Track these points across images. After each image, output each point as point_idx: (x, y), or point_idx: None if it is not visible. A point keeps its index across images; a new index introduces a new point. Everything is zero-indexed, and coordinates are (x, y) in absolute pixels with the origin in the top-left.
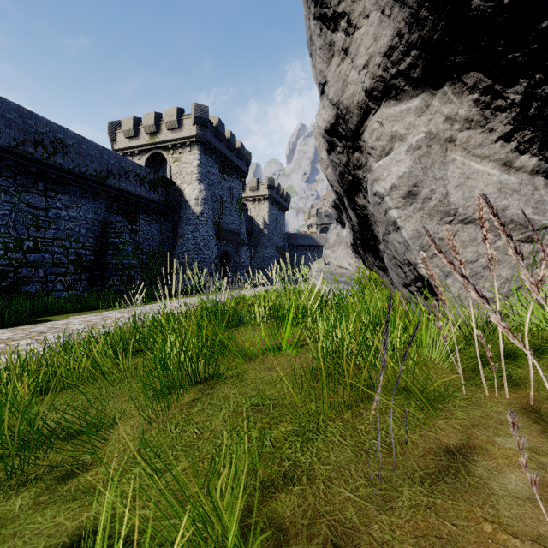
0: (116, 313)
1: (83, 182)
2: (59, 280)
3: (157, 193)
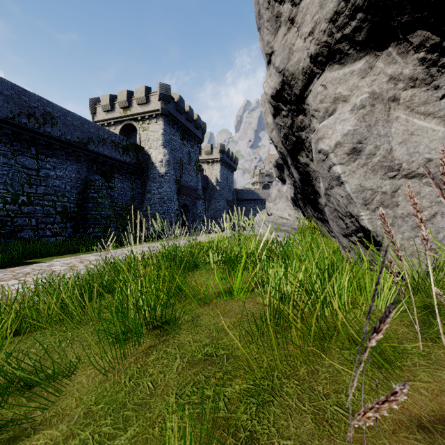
0: (92, 256)
1: (68, 148)
2: (48, 228)
3: (129, 157)
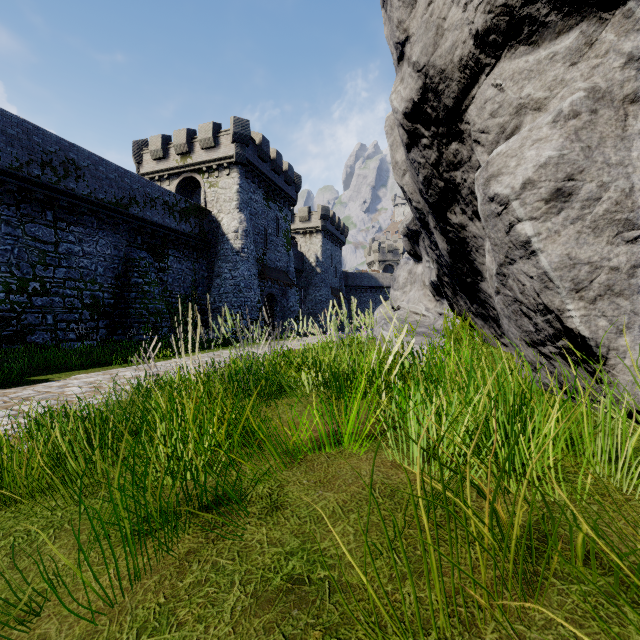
0: (129, 371)
1: (100, 211)
2: (72, 328)
3: (190, 225)
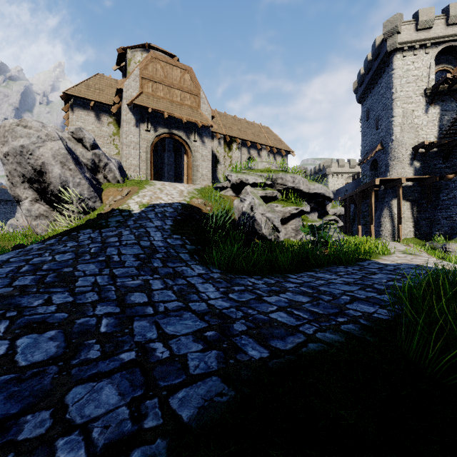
0: None
1: None
2: None
3: None
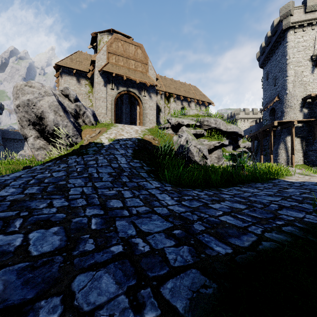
0: None
1: None
2: None
3: None
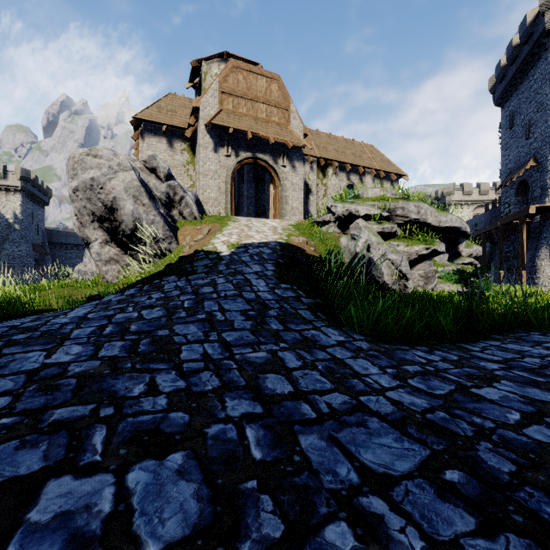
0: None
1: None
2: None
3: None
